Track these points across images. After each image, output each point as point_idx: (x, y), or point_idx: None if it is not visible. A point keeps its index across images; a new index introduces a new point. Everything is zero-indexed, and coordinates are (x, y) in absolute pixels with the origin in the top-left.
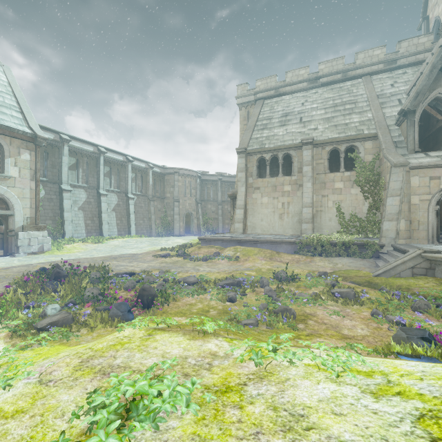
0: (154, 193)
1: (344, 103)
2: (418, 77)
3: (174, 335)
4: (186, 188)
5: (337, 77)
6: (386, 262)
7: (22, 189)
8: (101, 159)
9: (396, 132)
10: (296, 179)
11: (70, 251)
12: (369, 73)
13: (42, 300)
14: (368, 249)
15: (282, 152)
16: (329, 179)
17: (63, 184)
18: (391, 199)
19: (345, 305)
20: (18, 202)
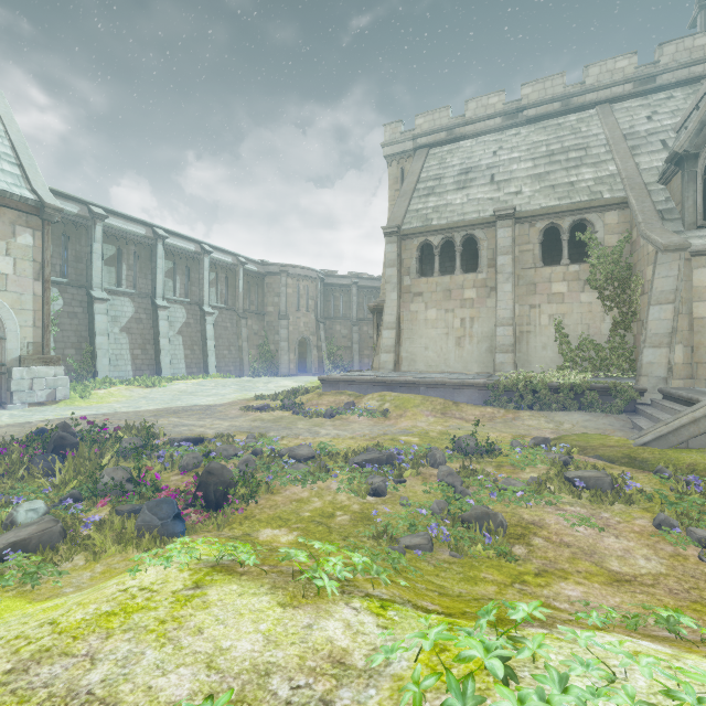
0: (247, 305)
1: (566, 150)
2: (700, 98)
3: (250, 589)
4: (300, 298)
5: (553, 108)
6: (652, 419)
7: (19, 295)
8: (158, 248)
9: (660, 194)
10: (485, 278)
11: (102, 399)
12: (609, 100)
13: (21, 491)
14: (617, 397)
15: (461, 232)
16: (543, 278)
17: (95, 289)
18: (658, 310)
19: (597, 504)
20: (12, 317)
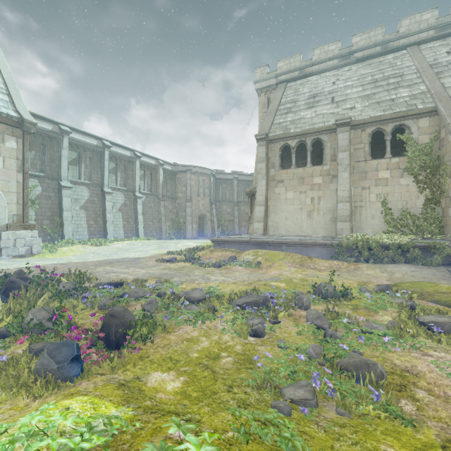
0: (164, 192)
1: (386, 78)
2: None
3: None
4: (200, 188)
5: (375, 50)
6: None
7: (7, 182)
8: (105, 153)
9: None
10: (329, 168)
11: (64, 254)
12: (416, 42)
13: None
14: (436, 254)
15: (311, 137)
16: (371, 168)
17: (63, 180)
18: None
19: None
20: (1, 197)
